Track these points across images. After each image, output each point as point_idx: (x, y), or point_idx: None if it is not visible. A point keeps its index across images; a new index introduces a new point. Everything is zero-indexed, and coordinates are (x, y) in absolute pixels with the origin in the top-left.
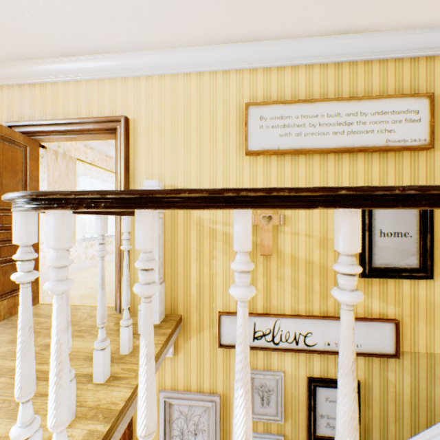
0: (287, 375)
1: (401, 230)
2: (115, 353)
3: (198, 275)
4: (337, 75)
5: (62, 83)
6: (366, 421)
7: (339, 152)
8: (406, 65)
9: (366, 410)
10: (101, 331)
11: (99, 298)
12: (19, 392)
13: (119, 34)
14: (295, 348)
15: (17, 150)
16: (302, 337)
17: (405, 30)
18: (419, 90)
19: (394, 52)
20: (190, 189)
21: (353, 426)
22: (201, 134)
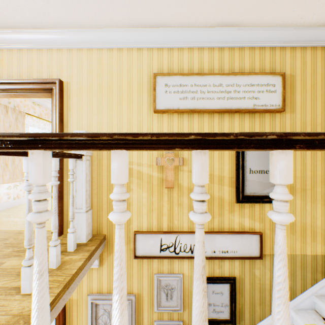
0: (185, 276)
1: (264, 169)
2: None
3: None
4: (221, 56)
5: (7, 50)
6: (240, 306)
7: (221, 112)
8: (267, 52)
9: (240, 298)
10: (28, 251)
11: (26, 224)
12: None
13: (52, 13)
14: (190, 256)
15: None
16: None
17: (266, 27)
18: (275, 70)
19: (259, 42)
20: (73, 133)
21: (203, 318)
22: (120, 95)
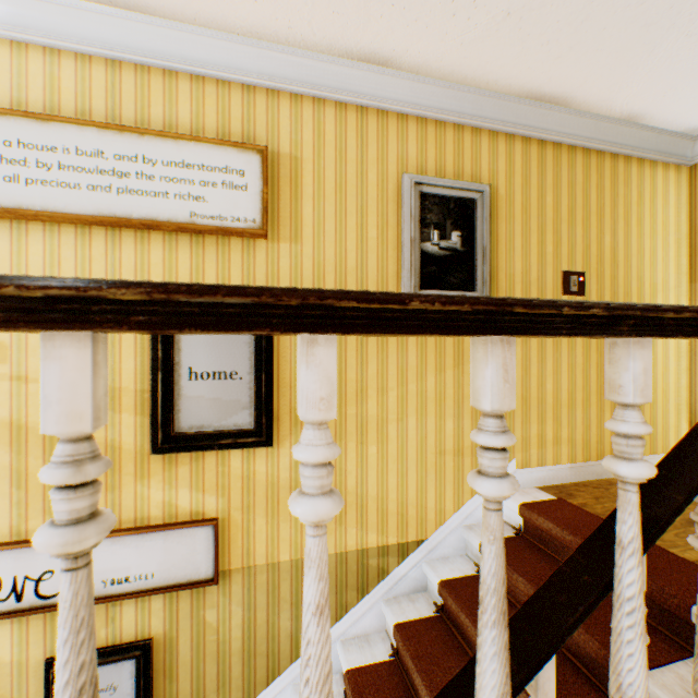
0: (3, 667)
1: (227, 368)
2: None
3: None
4: (114, 82)
5: None
6: None
7: (110, 224)
8: (237, 95)
9: (168, 687)
10: None
11: None
12: None
13: None
14: (16, 609)
15: None
16: (34, 584)
17: (221, 32)
18: (257, 140)
19: (212, 67)
20: None
21: None
22: None
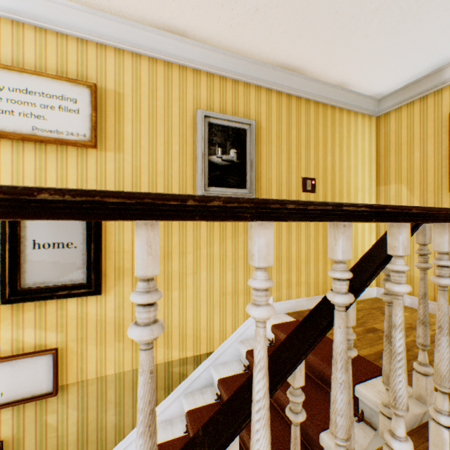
0: None
1: (65, 240)
2: None
3: None
4: None
5: None
6: None
7: None
8: (73, 45)
9: None
10: None
11: None
12: None
13: None
14: None
15: None
16: None
17: None
18: (89, 78)
19: (52, 22)
20: None
21: None
22: None
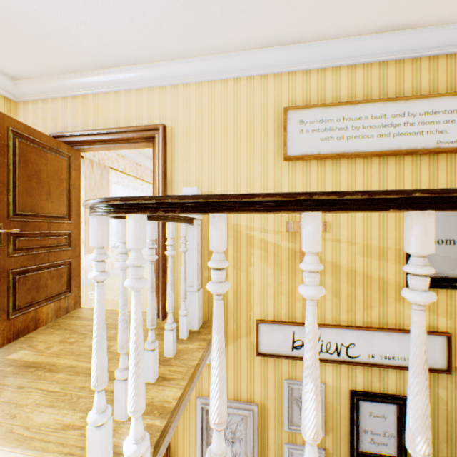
0: (328, 387)
1: (454, 237)
2: (159, 355)
3: (235, 282)
4: (382, 74)
5: (103, 94)
6: None
7: (384, 155)
8: None
9: None
10: (151, 332)
11: (149, 300)
12: (95, 381)
13: (159, 44)
14: (336, 360)
15: (62, 160)
16: (344, 348)
17: None
18: None
19: (445, 47)
20: (264, 193)
21: (426, 424)
22: (238, 140)
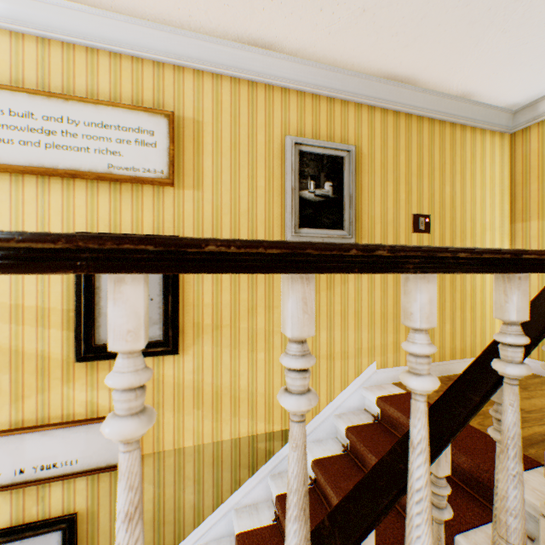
0: None
1: None
2: None
3: None
4: (43, 56)
5: None
6: None
7: (40, 173)
8: (149, 69)
9: None
10: None
11: None
12: None
13: None
14: None
15: None
16: None
17: (134, 18)
18: (165, 106)
19: (127, 46)
20: None
21: None
22: None
